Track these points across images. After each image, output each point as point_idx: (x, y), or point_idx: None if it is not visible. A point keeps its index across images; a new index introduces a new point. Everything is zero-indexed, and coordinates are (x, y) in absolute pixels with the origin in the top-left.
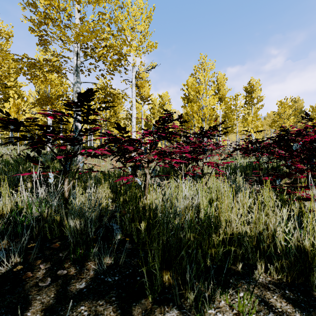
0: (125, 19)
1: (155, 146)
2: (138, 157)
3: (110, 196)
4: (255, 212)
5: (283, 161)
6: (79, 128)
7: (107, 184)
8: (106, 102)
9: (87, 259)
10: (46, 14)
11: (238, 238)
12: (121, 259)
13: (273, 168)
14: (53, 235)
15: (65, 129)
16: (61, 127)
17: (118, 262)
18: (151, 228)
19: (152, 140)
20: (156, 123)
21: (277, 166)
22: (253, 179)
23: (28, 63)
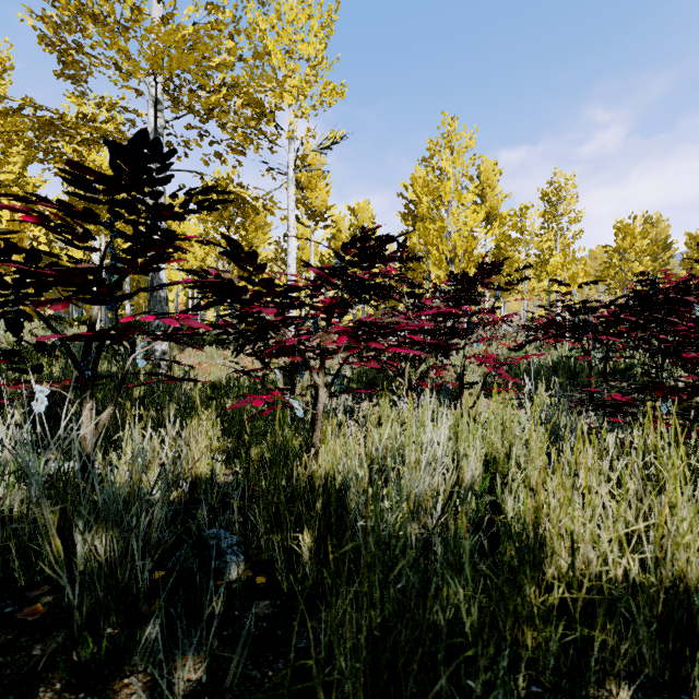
0: (272, 30)
1: (341, 310)
2: (293, 341)
3: (222, 445)
4: (663, 510)
5: (636, 356)
6: (161, 277)
7: (213, 415)
8: (209, 191)
9: (123, 667)
10: (80, 4)
11: (599, 588)
12: (230, 671)
13: (646, 370)
14: (35, 574)
15: (89, 261)
16: (127, 279)
17: (223, 676)
18: (330, 600)
19: (334, 299)
20: (344, 250)
21: (627, 368)
22: (575, 399)
23: (37, 121)
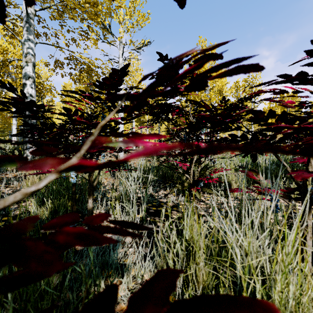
0: None
1: None
2: None
3: None
4: None
5: None
6: None
7: None
8: None
9: None
10: None
11: None
12: None
13: None
14: None
15: None
16: (42, 121)
17: None
18: None
19: None
20: None
21: None
22: None
23: None
